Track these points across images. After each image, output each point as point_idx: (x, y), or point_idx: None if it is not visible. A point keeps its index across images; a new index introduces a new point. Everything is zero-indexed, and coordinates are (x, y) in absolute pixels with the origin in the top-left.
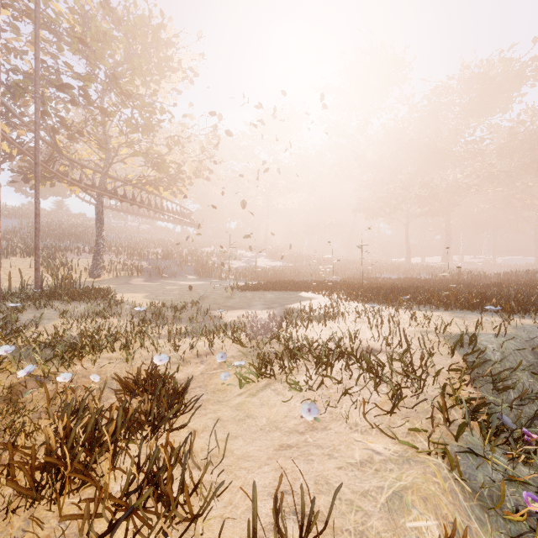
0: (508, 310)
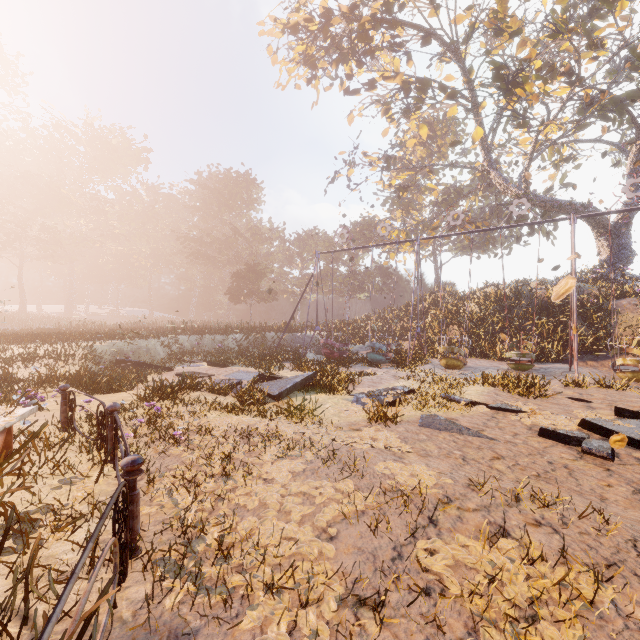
0: (108, 338)
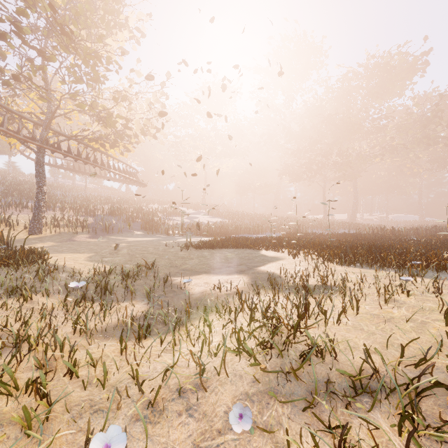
0: None
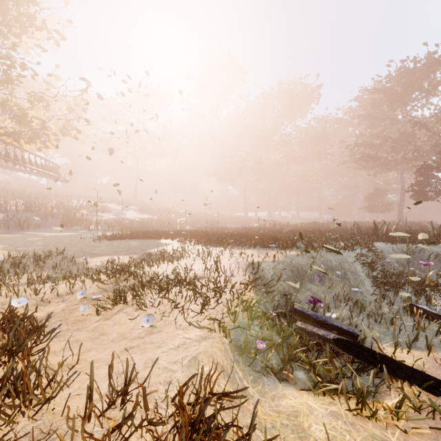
0: (285, 247)
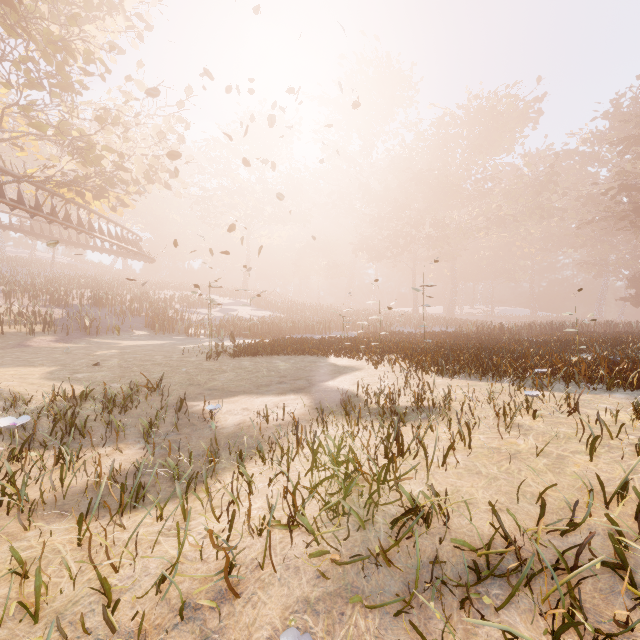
0: None
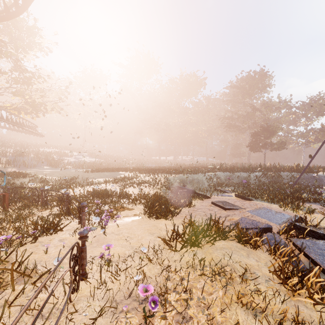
0: (178, 172)
